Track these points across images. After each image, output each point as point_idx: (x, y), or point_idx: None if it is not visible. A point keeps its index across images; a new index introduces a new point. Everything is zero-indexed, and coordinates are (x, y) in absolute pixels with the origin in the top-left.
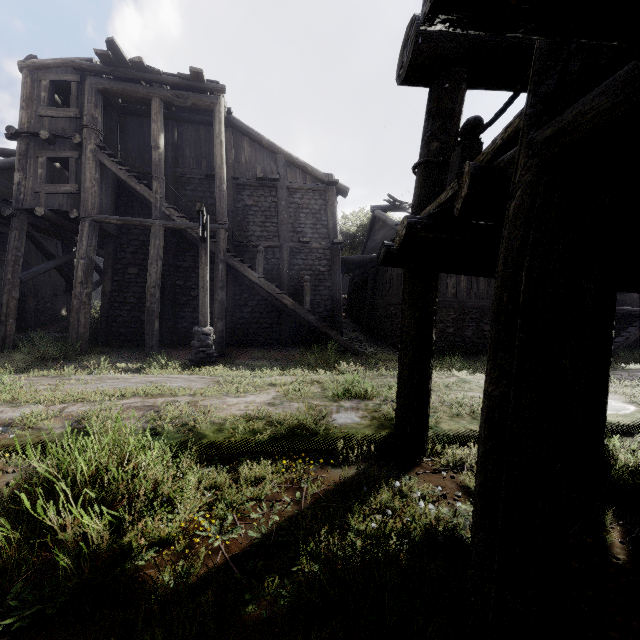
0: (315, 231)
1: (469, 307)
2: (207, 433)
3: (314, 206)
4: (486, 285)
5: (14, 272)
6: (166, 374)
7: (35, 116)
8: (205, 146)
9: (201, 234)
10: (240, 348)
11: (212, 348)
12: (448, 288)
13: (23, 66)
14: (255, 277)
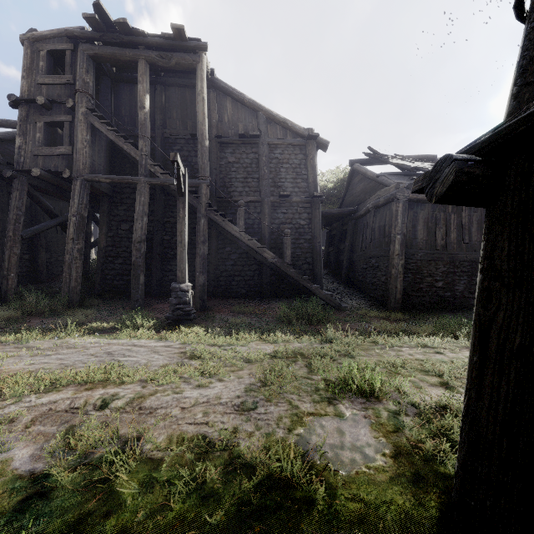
0: (295, 185)
1: (460, 260)
2: (125, 493)
3: (294, 161)
4: (479, 236)
5: (15, 230)
6: (133, 339)
7: (34, 84)
8: (190, 108)
9: (175, 186)
10: (222, 300)
11: (189, 305)
12: (437, 240)
13: (24, 39)
14: (236, 231)
